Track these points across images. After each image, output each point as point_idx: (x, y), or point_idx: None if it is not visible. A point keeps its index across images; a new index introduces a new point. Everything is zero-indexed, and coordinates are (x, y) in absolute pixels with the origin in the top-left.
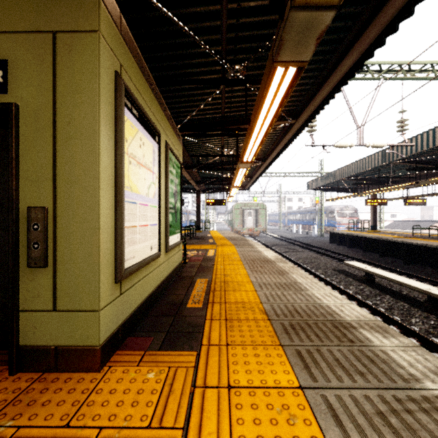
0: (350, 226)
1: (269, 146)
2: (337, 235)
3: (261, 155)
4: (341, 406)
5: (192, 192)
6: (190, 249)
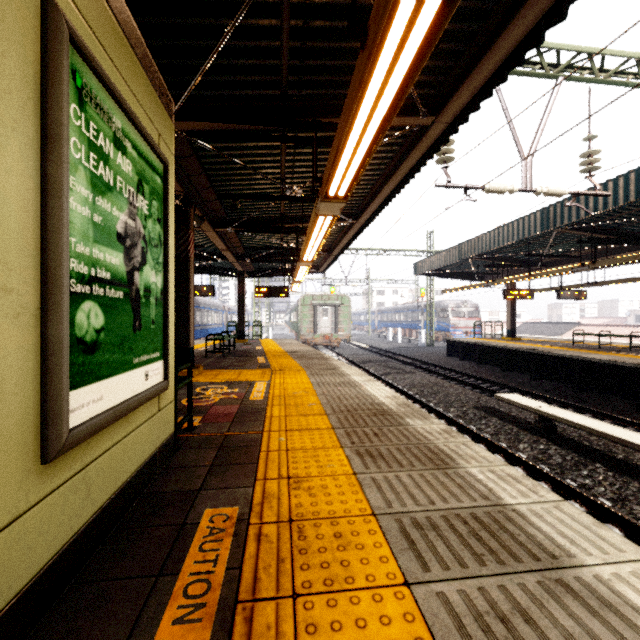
0: (470, 330)
1: (368, 189)
2: (460, 345)
3: (352, 208)
4: None
5: (232, 275)
6: (216, 382)
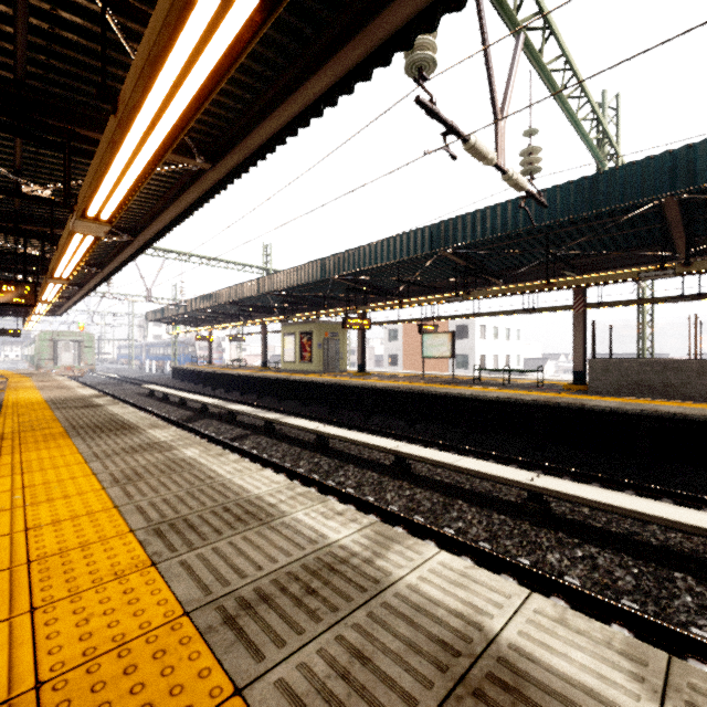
0: (214, 361)
1: (72, 290)
2: (176, 370)
3: (66, 293)
4: (46, 389)
5: None
6: None
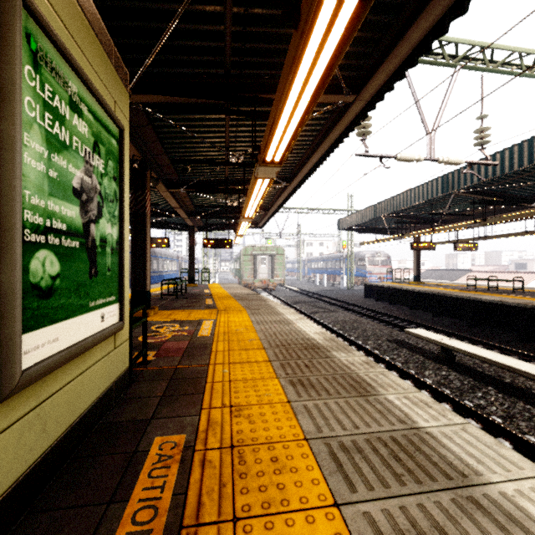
0: (383, 276)
1: (300, 157)
2: (375, 288)
3: (285, 173)
4: None
5: (184, 230)
6: (170, 320)
